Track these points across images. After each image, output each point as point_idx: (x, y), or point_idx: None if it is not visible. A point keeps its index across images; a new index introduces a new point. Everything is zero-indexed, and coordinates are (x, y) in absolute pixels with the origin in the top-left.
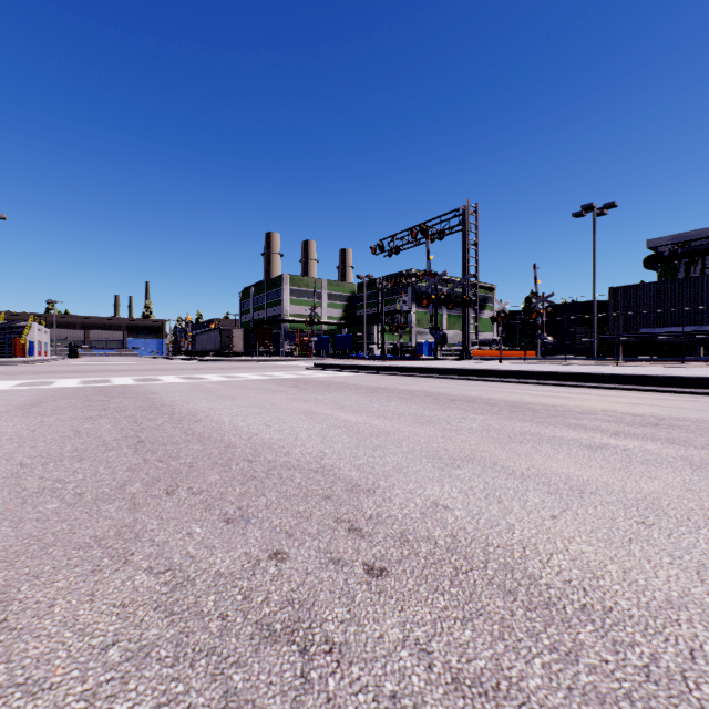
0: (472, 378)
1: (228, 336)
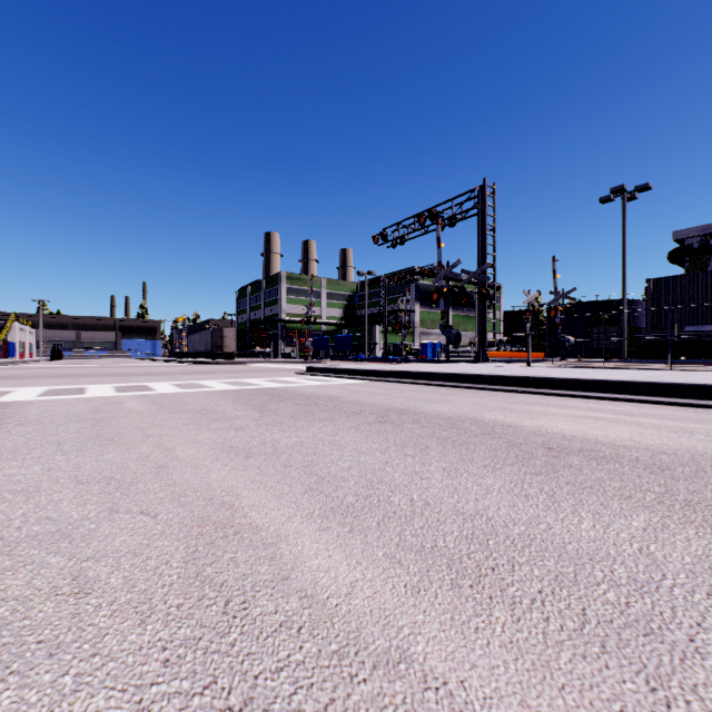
0: (520, 389)
1: (220, 336)
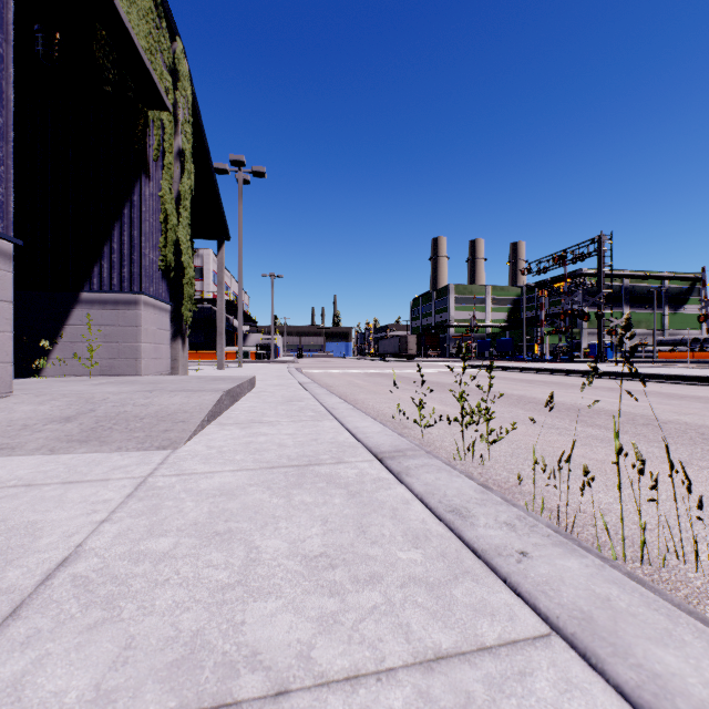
0: (550, 373)
1: (405, 342)
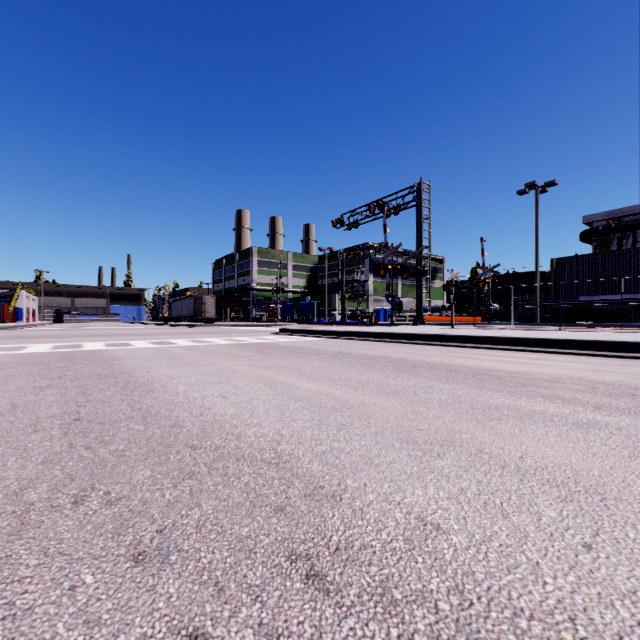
0: (429, 343)
1: (201, 303)
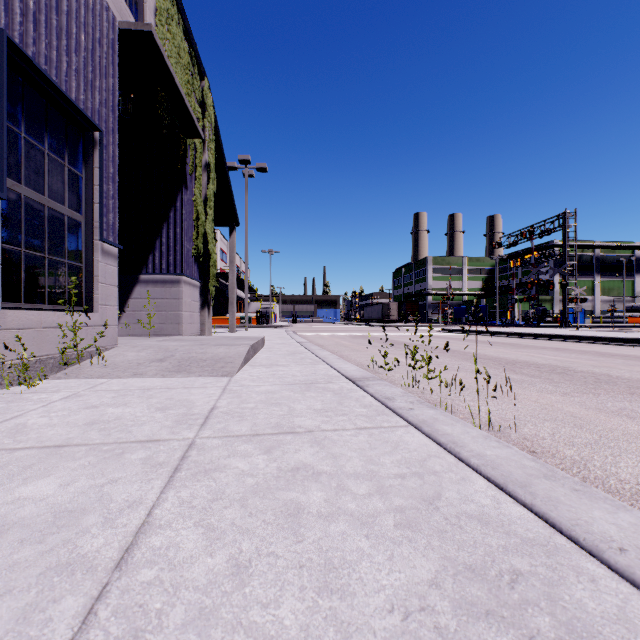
0: (512, 336)
1: (387, 308)
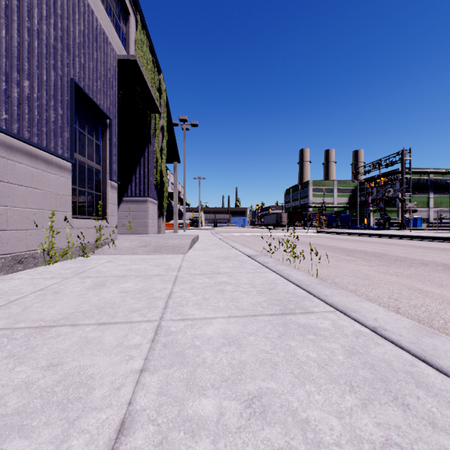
0: (363, 236)
1: (280, 217)
